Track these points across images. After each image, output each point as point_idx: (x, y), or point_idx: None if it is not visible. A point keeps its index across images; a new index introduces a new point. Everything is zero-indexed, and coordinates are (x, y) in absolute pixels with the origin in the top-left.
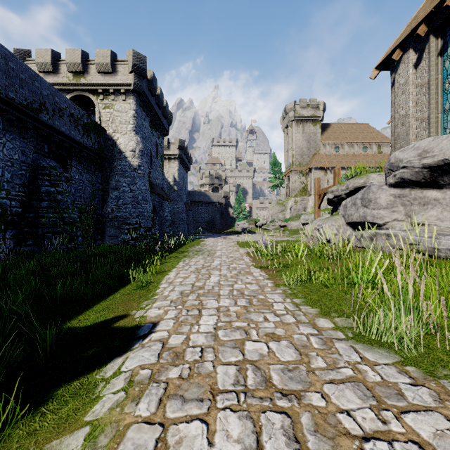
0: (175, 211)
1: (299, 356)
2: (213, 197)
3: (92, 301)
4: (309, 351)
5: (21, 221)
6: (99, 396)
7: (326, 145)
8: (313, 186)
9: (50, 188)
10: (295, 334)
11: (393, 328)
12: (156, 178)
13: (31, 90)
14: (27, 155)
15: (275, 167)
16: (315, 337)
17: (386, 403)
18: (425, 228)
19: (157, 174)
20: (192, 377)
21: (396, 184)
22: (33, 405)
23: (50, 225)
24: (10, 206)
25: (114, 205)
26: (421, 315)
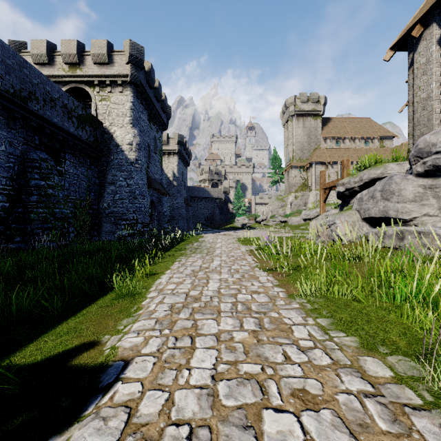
0: (174, 206)
1: None
2: (212, 192)
3: (58, 318)
4: (376, 440)
5: (8, 217)
6: None
7: (327, 140)
8: (314, 181)
9: (40, 182)
10: (339, 393)
11: None
12: (154, 173)
13: (19, 77)
14: (16, 147)
15: (275, 163)
16: (373, 402)
17: None
18: None
19: (156, 168)
20: None
21: (425, 173)
22: None
23: (40, 221)
24: None
25: (111, 200)
26: None
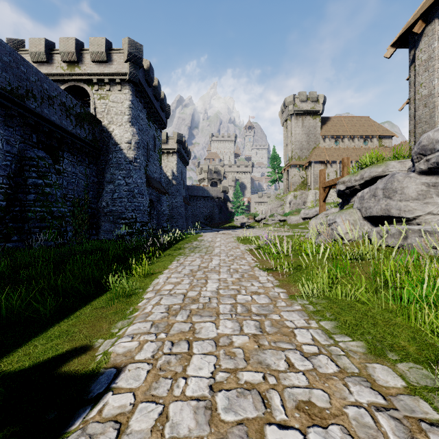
0: (173, 205)
1: None
2: (212, 191)
3: (51, 320)
4: None
5: (5, 216)
6: None
7: (326, 139)
8: (313, 180)
9: (37, 180)
10: (348, 405)
11: None
12: (153, 172)
13: (16, 74)
14: (13, 145)
15: (274, 162)
16: (386, 417)
17: None
18: None
19: (155, 167)
20: None
21: (429, 171)
22: None
23: (37, 219)
24: None
25: (109, 199)
26: None
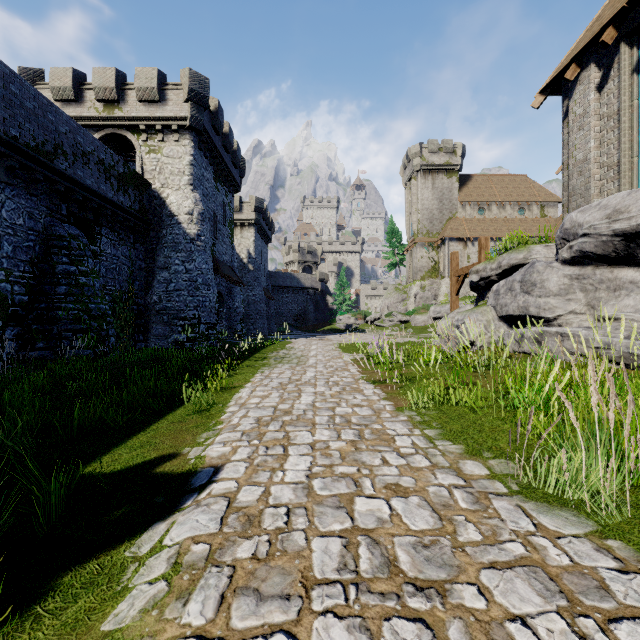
0: (250, 300)
1: (439, 521)
2: (304, 280)
3: (126, 433)
4: (454, 513)
5: (28, 315)
6: (127, 588)
7: (466, 206)
8: (447, 265)
9: (69, 267)
10: (431, 485)
11: (583, 479)
12: (223, 253)
13: (42, 125)
14: (37, 219)
15: (392, 238)
16: (461, 491)
17: (582, 603)
18: (620, 324)
19: (225, 246)
20: (273, 558)
21: (572, 260)
22: (23, 602)
23: (70, 320)
24: (11, 292)
25: (163, 292)
26: (623, 457)
